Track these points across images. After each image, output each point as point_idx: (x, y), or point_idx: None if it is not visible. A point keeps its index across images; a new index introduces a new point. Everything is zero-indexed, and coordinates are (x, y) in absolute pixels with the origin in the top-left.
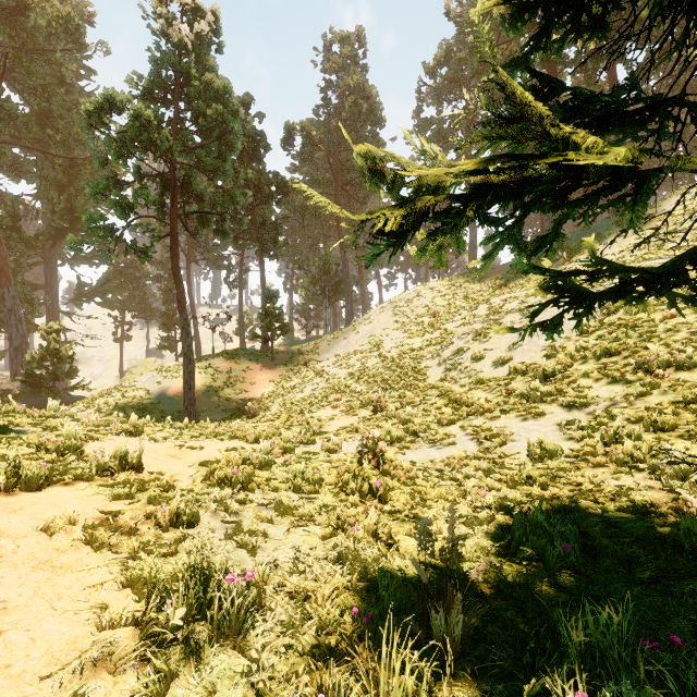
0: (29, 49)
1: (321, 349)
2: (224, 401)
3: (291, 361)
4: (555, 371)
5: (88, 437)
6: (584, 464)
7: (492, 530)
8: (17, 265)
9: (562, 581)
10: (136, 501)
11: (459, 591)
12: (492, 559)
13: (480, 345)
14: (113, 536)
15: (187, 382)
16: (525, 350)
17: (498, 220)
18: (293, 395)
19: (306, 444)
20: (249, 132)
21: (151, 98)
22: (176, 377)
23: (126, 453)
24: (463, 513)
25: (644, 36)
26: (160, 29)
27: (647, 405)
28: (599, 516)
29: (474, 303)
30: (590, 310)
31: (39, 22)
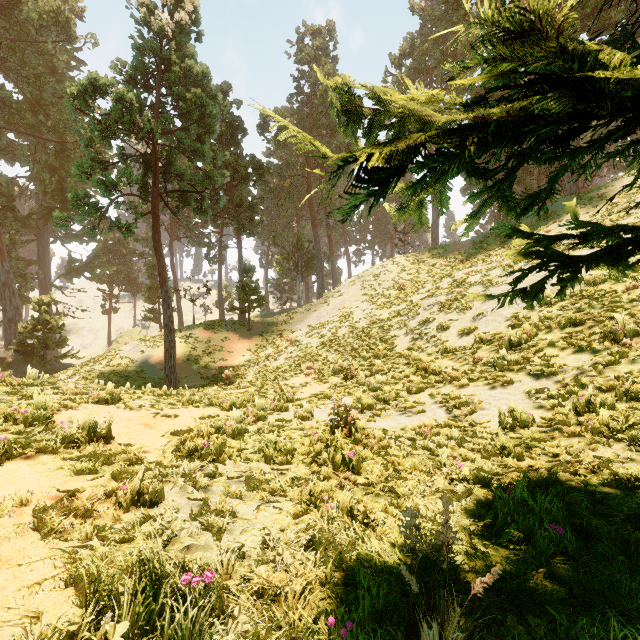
0: (22, 40)
1: (295, 320)
2: (204, 369)
3: (266, 331)
4: (521, 341)
5: (63, 405)
6: (557, 434)
7: (471, 506)
8: (12, 242)
9: (556, 569)
10: (99, 476)
11: (455, 602)
12: (476, 541)
13: (445, 316)
14: (64, 520)
15: (168, 351)
16: (489, 320)
17: (487, 173)
18: (268, 363)
19: (279, 411)
20: (228, 118)
21: (135, 84)
22: (159, 346)
23: (95, 424)
24: (439, 486)
25: (596, 28)
26: (142, 18)
27: (617, 374)
28: (582, 491)
29: (437, 277)
30: (576, 276)
31: (31, 15)
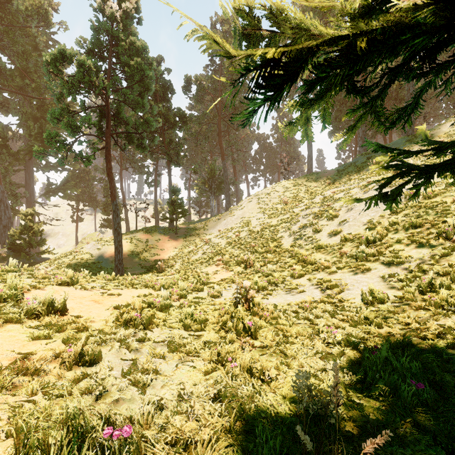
0: (14, 26)
1: (209, 226)
2: (143, 261)
3: (188, 234)
4: (376, 239)
5: (33, 286)
6: (407, 308)
7: (345, 364)
8: (6, 170)
9: (418, 418)
10: (52, 341)
11: None
12: (351, 394)
13: (318, 222)
14: (15, 378)
15: (117, 248)
16: (351, 225)
17: (364, 90)
18: (189, 257)
19: (197, 291)
20: (161, 81)
21: (93, 55)
22: (111, 245)
23: (53, 300)
24: (318, 348)
25: None
26: (98, 7)
27: (450, 263)
28: (431, 352)
29: (312, 195)
30: (429, 182)
31: (20, 7)
